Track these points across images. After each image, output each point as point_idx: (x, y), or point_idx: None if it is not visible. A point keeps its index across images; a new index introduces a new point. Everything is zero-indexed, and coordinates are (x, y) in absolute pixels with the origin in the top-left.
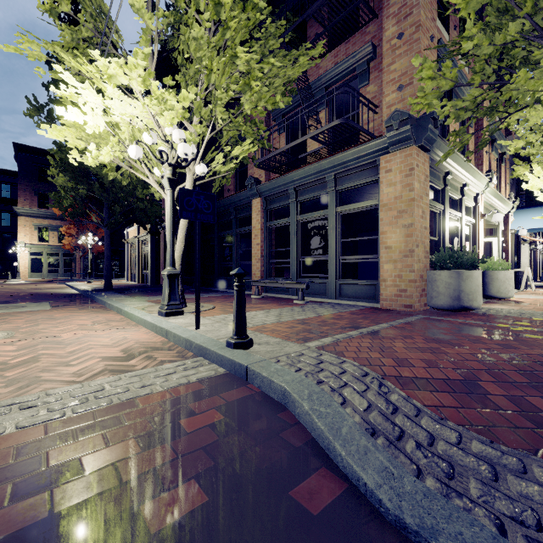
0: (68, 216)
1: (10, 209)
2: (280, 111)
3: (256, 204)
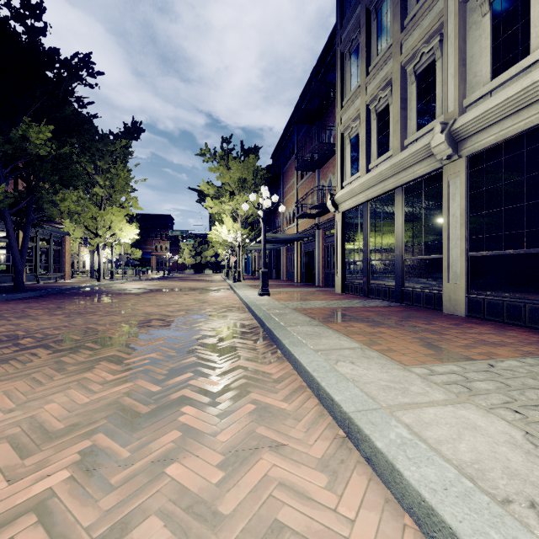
0: None
1: None
2: None
3: None
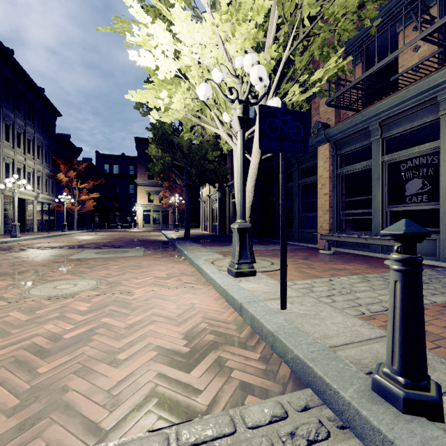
0: (164, 184)
1: (134, 182)
2: (356, 39)
3: (323, 150)
